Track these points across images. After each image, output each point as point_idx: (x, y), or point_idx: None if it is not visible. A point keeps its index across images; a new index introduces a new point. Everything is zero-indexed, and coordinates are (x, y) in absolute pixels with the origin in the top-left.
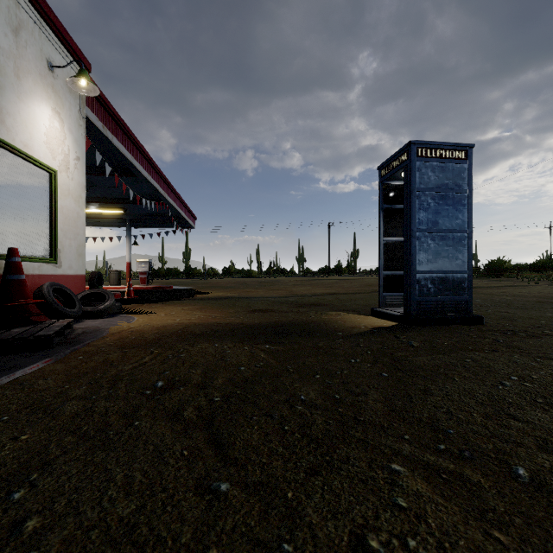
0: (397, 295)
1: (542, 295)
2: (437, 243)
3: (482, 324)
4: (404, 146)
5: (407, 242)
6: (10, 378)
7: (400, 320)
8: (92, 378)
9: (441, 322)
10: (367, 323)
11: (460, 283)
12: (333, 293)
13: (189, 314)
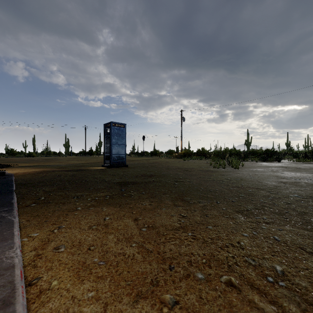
0: (109, 161)
1: (155, 161)
2: (117, 147)
3: (128, 167)
4: (110, 122)
5: (110, 147)
6: (14, 178)
7: (108, 167)
8: (37, 177)
9: (118, 166)
10: (100, 168)
11: (123, 157)
12: (89, 162)
13: (32, 170)
